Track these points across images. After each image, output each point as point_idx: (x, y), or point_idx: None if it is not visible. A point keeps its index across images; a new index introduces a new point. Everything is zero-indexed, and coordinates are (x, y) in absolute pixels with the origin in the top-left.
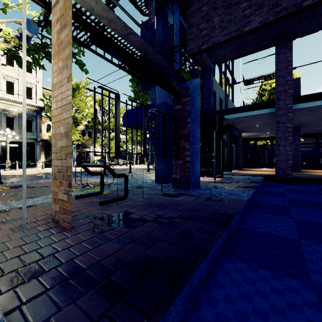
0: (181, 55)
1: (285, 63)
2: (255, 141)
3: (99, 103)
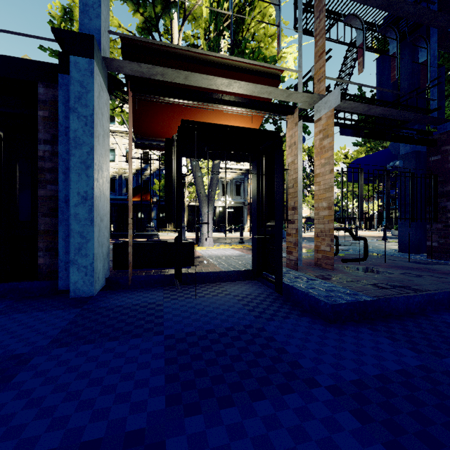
0: (448, 58)
1: None
2: None
3: (308, 153)
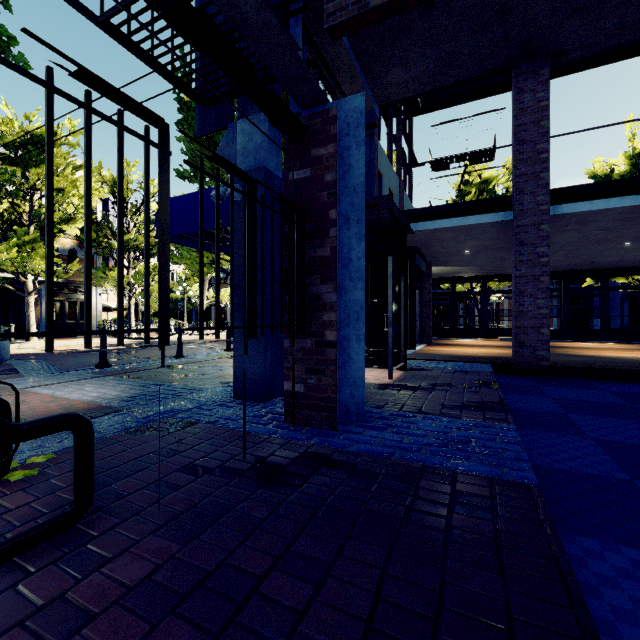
0: None
1: (535, 112)
2: (454, 284)
3: (113, 187)
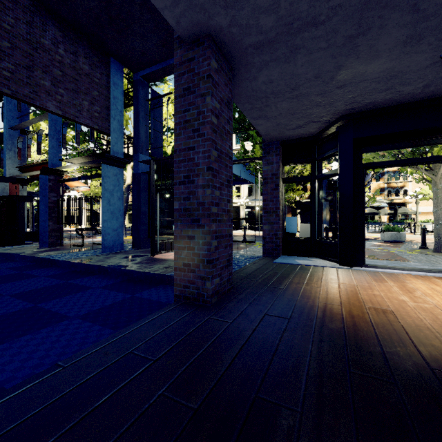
0: None
1: None
2: None
3: None
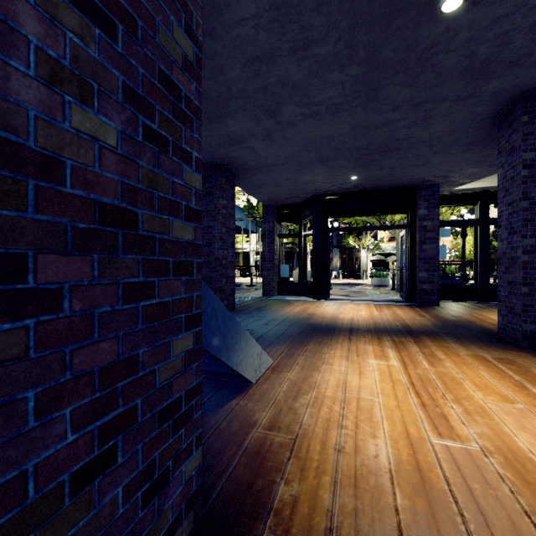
0: None
1: None
2: None
3: None
